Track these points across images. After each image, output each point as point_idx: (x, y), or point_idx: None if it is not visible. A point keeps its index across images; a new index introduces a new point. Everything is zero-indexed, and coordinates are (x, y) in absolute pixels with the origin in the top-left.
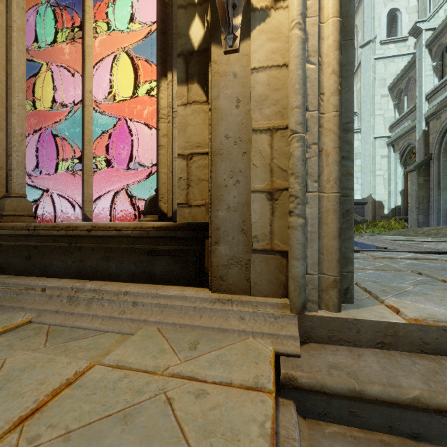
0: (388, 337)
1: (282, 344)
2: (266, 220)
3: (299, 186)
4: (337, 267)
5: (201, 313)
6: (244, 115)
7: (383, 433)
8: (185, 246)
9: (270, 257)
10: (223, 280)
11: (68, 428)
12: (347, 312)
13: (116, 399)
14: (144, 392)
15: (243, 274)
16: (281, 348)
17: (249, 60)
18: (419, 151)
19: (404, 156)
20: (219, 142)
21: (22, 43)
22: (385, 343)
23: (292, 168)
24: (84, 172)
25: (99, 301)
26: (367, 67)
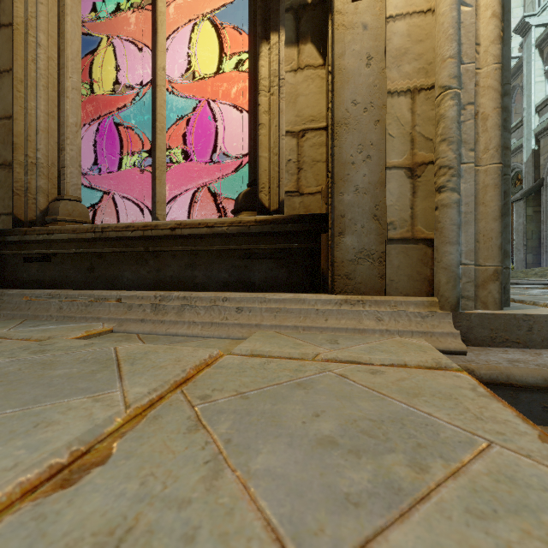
0: None
1: (440, 342)
2: (406, 202)
3: (453, 153)
4: (499, 254)
5: (326, 317)
6: (377, 75)
7: None
8: (295, 243)
9: (411, 247)
10: (350, 278)
11: (238, 391)
12: (510, 311)
13: (275, 374)
14: (304, 370)
15: (375, 269)
16: (441, 345)
17: (383, 7)
18: (527, 176)
19: None
20: (344, 109)
21: (77, 13)
22: None
23: (443, 133)
24: (156, 167)
25: (193, 308)
26: None
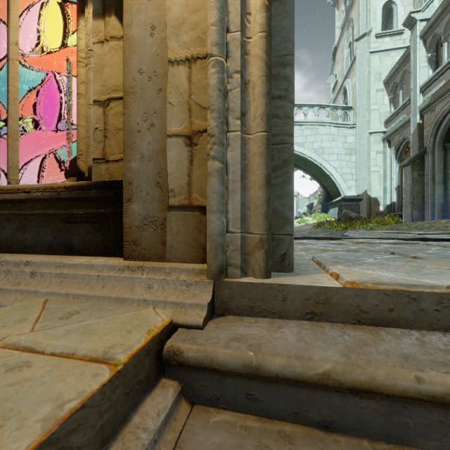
0: (319, 306)
1: (184, 314)
2: (183, 169)
3: (214, 121)
4: (264, 223)
5: (104, 283)
6: (160, 44)
7: (287, 422)
8: (102, 209)
9: (188, 214)
10: (136, 244)
11: None
12: (277, 279)
13: None
14: None
15: (158, 236)
16: (181, 319)
17: None
18: (413, 145)
19: (400, 151)
20: (132, 78)
21: None
22: (315, 313)
23: (208, 101)
24: (8, 135)
25: None
26: (362, 61)
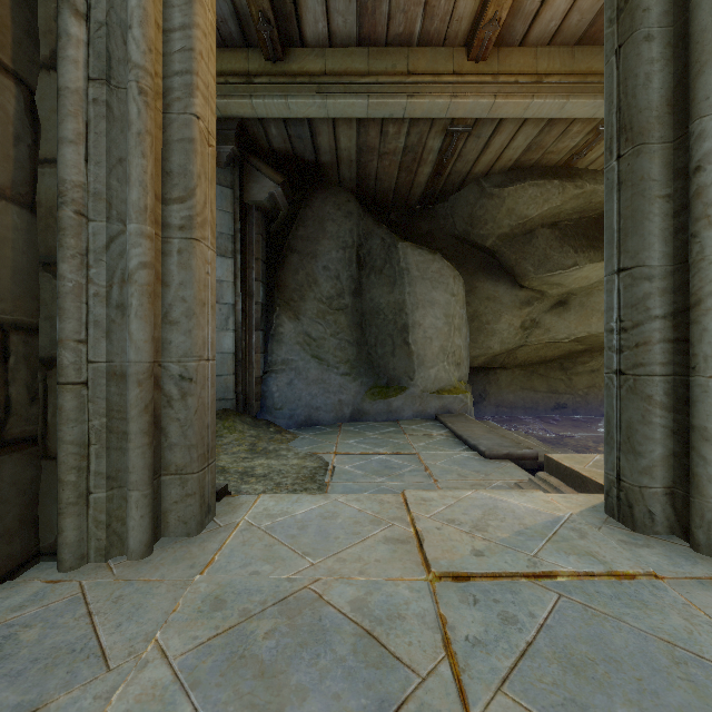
0: None
1: None
2: None
3: None
4: None
5: None
6: None
7: None
8: None
9: None
10: None
11: None
12: (599, 499)
13: None
14: None
15: None
16: None
17: None
18: None
19: None
20: None
21: None
22: None
23: None
24: None
25: None
26: None
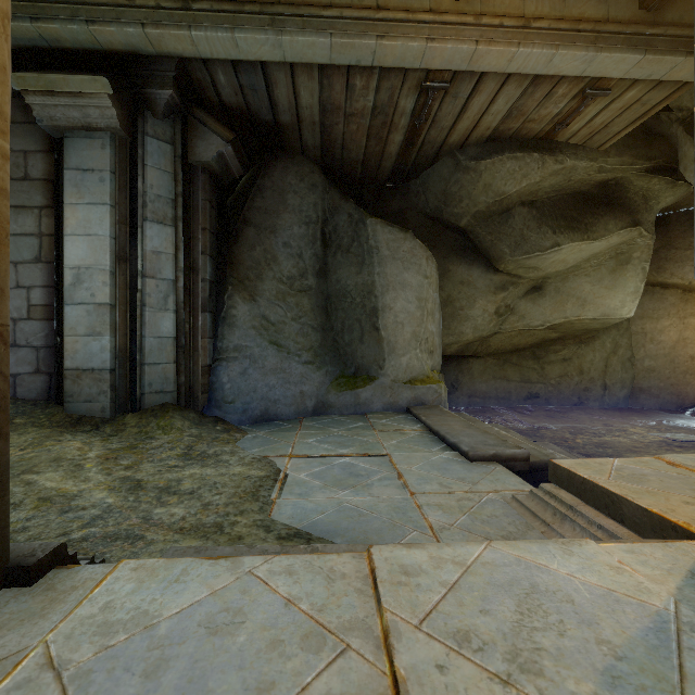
0: None
1: None
2: None
3: None
4: None
5: None
6: None
7: None
8: None
9: None
10: None
11: None
12: (688, 554)
13: None
14: None
15: None
16: None
17: None
18: None
19: None
20: None
21: None
22: None
23: None
24: None
25: None
26: None
